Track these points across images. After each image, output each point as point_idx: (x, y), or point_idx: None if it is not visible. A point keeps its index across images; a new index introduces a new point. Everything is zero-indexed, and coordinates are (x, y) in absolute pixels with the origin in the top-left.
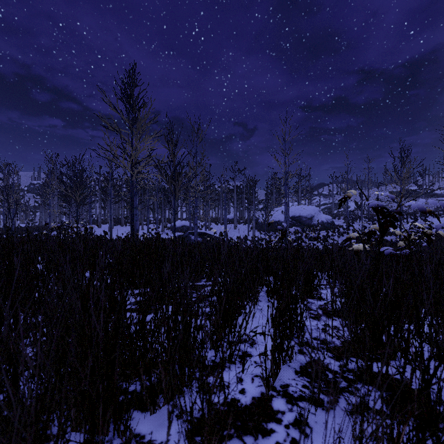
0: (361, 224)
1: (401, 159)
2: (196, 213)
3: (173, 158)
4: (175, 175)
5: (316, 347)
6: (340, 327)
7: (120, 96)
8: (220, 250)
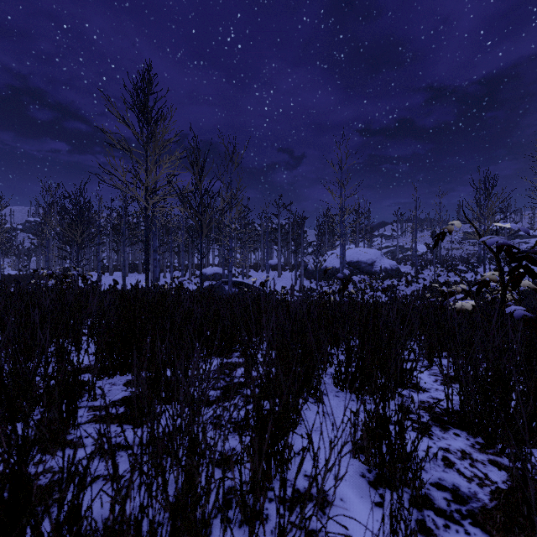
0: (434, 271)
1: (485, 190)
2: (231, 257)
3: (199, 184)
4: (202, 207)
5: (448, 511)
6: (473, 454)
7: (131, 104)
8: (260, 308)
